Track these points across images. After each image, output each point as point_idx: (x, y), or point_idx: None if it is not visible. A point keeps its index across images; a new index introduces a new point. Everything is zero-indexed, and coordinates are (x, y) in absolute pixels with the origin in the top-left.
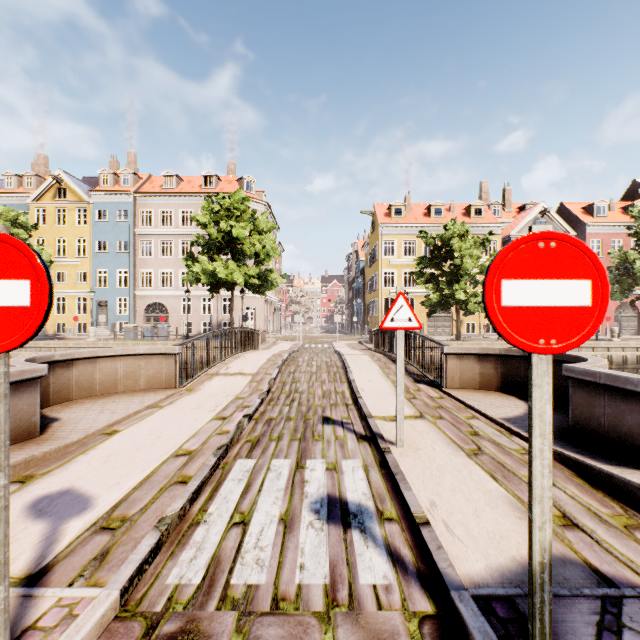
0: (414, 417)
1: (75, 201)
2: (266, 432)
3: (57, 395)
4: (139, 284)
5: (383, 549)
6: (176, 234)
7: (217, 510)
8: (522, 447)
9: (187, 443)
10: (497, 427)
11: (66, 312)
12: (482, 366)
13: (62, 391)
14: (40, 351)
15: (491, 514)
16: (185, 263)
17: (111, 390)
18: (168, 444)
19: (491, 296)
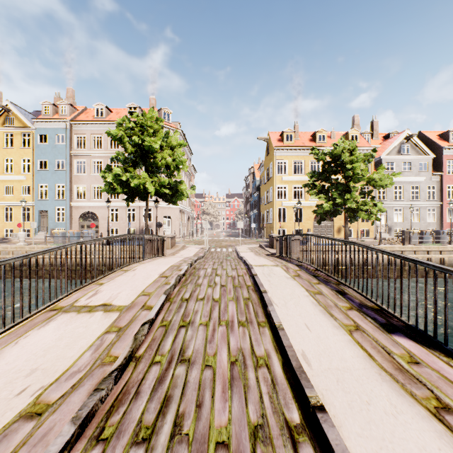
0: None
1: (20, 127)
2: None
3: None
4: (74, 196)
5: None
6: (105, 155)
7: None
8: None
9: None
10: None
11: (13, 220)
12: None
13: None
14: None
15: None
16: (102, 175)
17: None
18: None
19: None
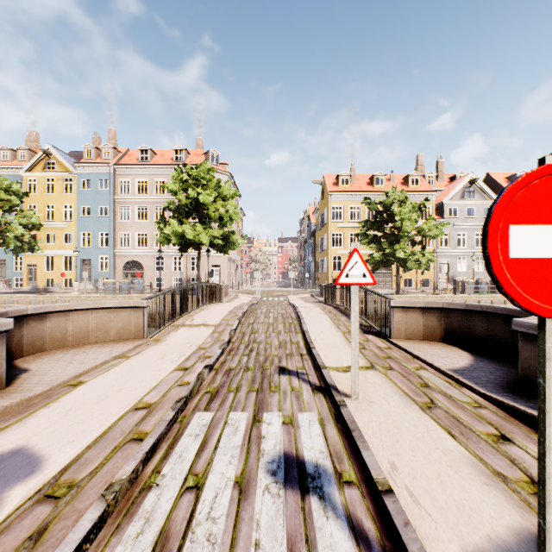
0: (365, 368)
1: (62, 172)
2: (225, 383)
3: (30, 346)
4: (118, 244)
5: (344, 521)
6: (150, 201)
7: (171, 471)
8: (473, 400)
9: (148, 395)
10: (446, 378)
11: (54, 269)
12: (426, 318)
13: (35, 342)
14: (30, 303)
15: (455, 479)
16: (157, 226)
17: (83, 341)
18: (129, 396)
19: (495, 245)
